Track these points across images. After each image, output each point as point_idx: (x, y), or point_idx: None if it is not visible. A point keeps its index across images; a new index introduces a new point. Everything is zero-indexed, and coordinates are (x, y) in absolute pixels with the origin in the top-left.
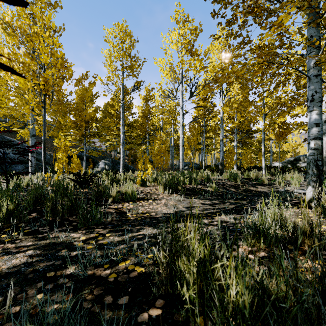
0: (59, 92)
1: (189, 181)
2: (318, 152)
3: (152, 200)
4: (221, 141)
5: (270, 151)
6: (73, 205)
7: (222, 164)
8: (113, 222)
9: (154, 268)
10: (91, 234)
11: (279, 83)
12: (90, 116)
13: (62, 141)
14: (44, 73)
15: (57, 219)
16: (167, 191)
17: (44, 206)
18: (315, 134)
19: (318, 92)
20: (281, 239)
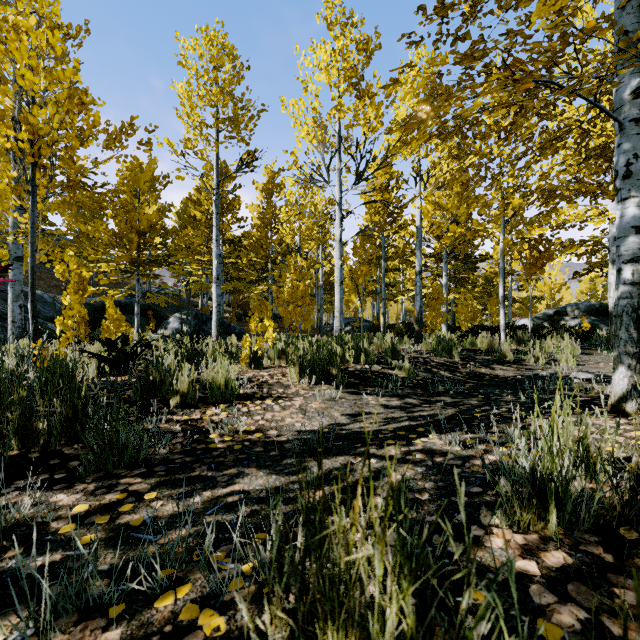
0: (69, 161)
1: (355, 355)
2: (639, 290)
3: (273, 399)
4: (418, 276)
5: (509, 296)
6: (78, 416)
7: (420, 321)
8: (174, 458)
9: (255, 616)
10: (107, 493)
11: (554, 138)
12: (149, 222)
13: (74, 269)
14: (27, 113)
15: (33, 452)
16: (306, 379)
17: (7, 418)
18: (634, 251)
19: (639, 158)
20: (599, 509)
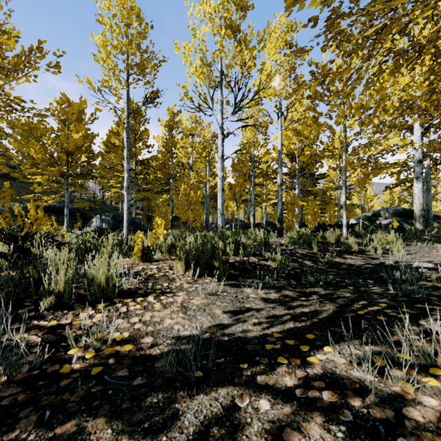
0: None
1: (234, 248)
2: None
3: (155, 296)
4: (280, 187)
5: (338, 204)
6: None
7: (281, 220)
8: (3, 396)
9: None
10: None
11: None
12: (75, 145)
13: None
14: None
15: None
16: (190, 273)
17: None
18: None
19: None
20: None
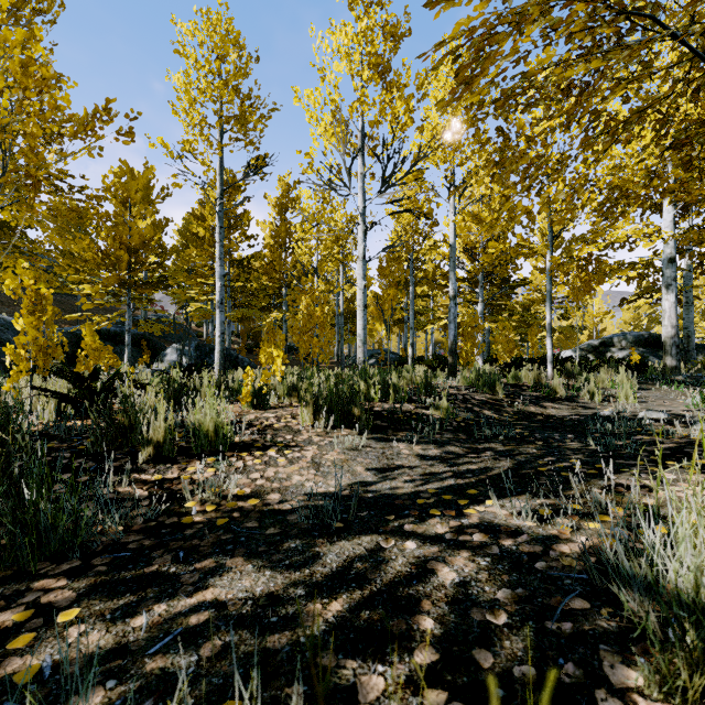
0: (28, 153)
1: (382, 392)
2: None
3: (277, 450)
4: (452, 301)
5: None
6: None
7: (454, 352)
8: (127, 541)
9: None
10: (3, 610)
11: (643, 108)
12: (141, 238)
13: (30, 285)
14: None
15: None
16: (322, 422)
17: None
18: None
19: None
20: None
